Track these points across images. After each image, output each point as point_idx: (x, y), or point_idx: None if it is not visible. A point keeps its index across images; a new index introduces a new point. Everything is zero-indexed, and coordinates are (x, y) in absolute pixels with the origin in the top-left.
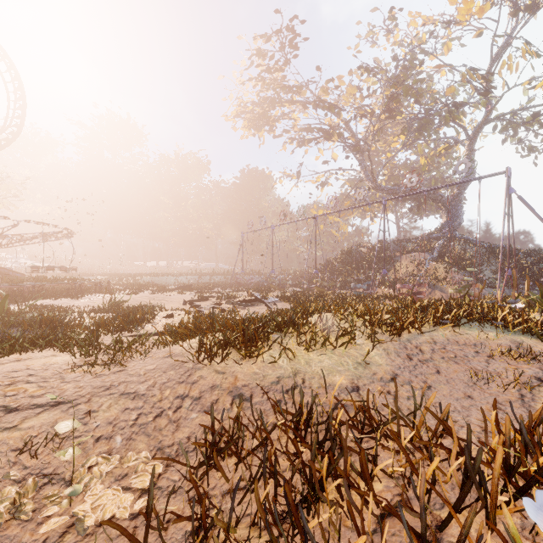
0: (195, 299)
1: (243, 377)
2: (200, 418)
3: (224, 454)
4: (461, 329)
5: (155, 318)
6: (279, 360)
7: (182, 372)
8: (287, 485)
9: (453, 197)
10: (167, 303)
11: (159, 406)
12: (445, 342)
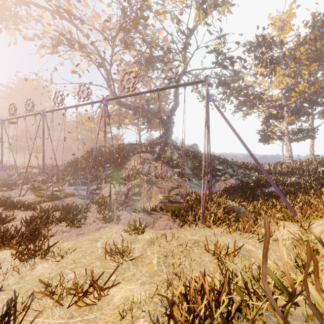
0: None
1: None
2: None
3: None
4: None
5: None
6: None
7: None
8: None
9: (167, 117)
10: None
11: None
12: None
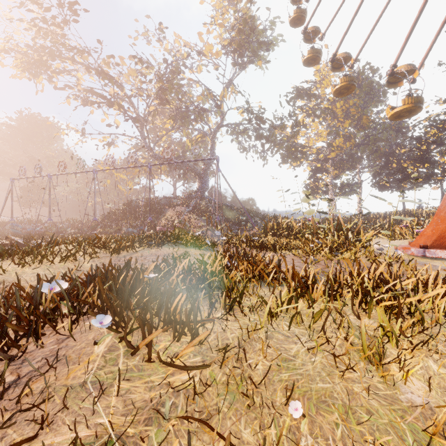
0: None
1: None
2: None
3: None
4: (163, 248)
5: None
6: None
7: None
8: None
9: (203, 170)
10: None
11: None
12: (149, 255)
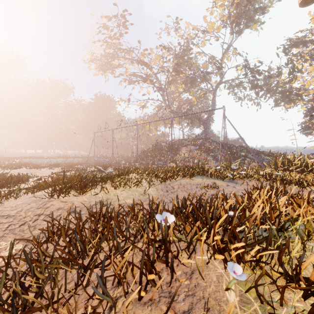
0: (60, 171)
1: (77, 203)
2: (49, 223)
3: (59, 235)
4: (194, 178)
5: (29, 181)
6: (99, 194)
7: (40, 203)
8: (77, 228)
9: (206, 118)
10: (40, 174)
11: (24, 220)
12: (185, 184)
